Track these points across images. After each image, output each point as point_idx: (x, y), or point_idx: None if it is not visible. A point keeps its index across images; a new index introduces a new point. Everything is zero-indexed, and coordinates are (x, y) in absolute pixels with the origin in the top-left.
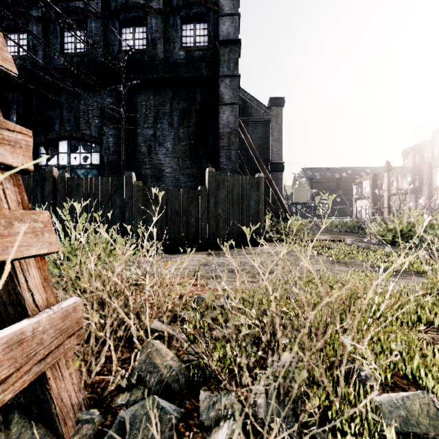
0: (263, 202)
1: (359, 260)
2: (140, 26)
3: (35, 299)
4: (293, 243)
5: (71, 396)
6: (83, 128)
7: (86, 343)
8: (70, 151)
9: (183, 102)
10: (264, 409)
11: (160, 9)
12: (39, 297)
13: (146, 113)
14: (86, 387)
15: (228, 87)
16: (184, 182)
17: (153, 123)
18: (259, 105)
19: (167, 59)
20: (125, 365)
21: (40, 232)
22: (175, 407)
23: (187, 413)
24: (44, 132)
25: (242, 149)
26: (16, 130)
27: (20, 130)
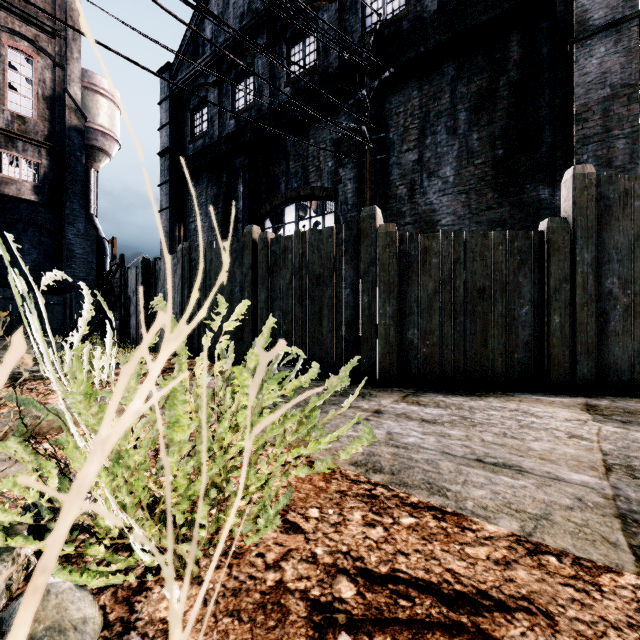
0: None
1: None
2: None
3: None
4: None
5: None
6: (312, 180)
7: None
8: (297, 219)
9: (478, 77)
10: None
11: None
12: None
13: (405, 125)
14: None
15: None
16: None
17: (417, 140)
18: None
19: (445, 6)
20: None
21: None
22: None
23: None
24: (270, 198)
25: None
26: None
27: None
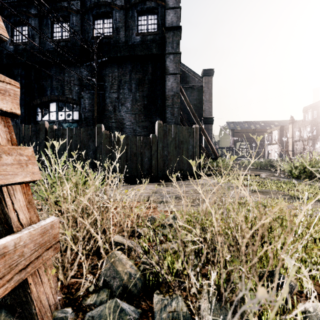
0: (198, 146)
1: (272, 190)
2: (108, 18)
3: (19, 218)
4: (231, 173)
5: (49, 298)
6: (67, 93)
7: (65, 251)
8: (58, 110)
9: (139, 73)
10: (208, 312)
11: (122, 6)
12: (23, 216)
13: (112, 82)
14: (63, 288)
15: (172, 61)
16: (140, 132)
17: (117, 89)
18: (195, 75)
19: (127, 42)
20: (94, 271)
21: (24, 164)
22: (134, 308)
23: (143, 313)
24: (40, 97)
25: (182, 107)
26: (6, 81)
27: (9, 81)
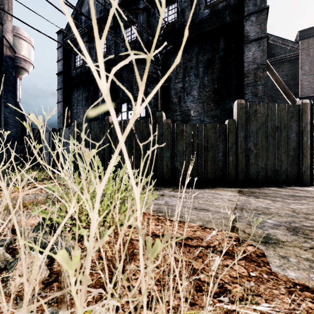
0: (309, 133)
1: None
2: (173, 4)
3: None
4: None
5: None
6: (135, 92)
7: None
8: (128, 110)
9: (207, 53)
10: None
11: None
12: None
13: (177, 71)
14: None
15: (254, 23)
16: (208, 123)
17: (182, 78)
18: (284, 42)
19: (194, 21)
20: None
21: None
22: None
23: None
24: (114, 100)
25: None
26: None
27: None
